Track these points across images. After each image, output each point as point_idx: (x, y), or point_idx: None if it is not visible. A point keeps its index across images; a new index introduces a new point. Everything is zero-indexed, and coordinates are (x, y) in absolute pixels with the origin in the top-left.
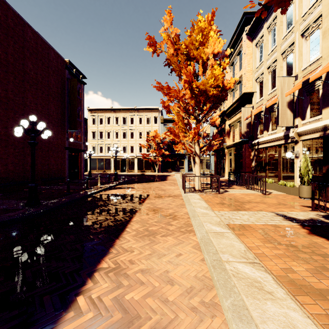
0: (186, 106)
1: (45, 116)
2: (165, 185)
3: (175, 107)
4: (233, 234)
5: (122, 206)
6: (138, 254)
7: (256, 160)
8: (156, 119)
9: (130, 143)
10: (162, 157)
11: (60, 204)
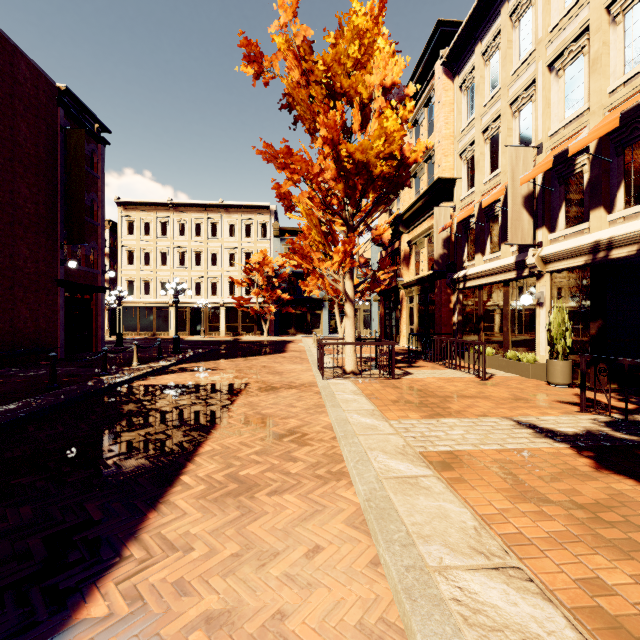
0: (326, 195)
1: (4, 209)
2: (282, 363)
3: (303, 198)
4: (440, 481)
5: (180, 415)
6: (203, 556)
7: (460, 310)
8: (265, 228)
9: (210, 275)
10: (277, 305)
11: (24, 414)
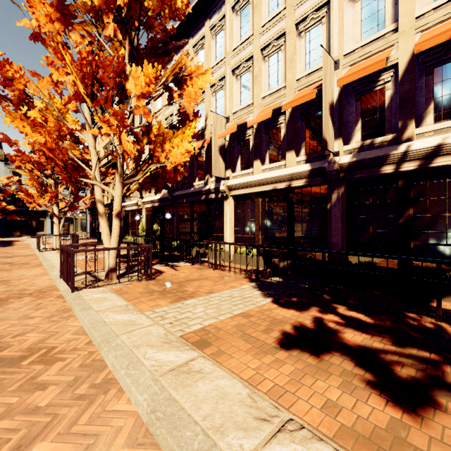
0: (42, 169)
1: None
2: (12, 250)
3: (28, 164)
4: None
5: None
6: None
7: (124, 221)
8: None
9: None
10: (2, 214)
11: None
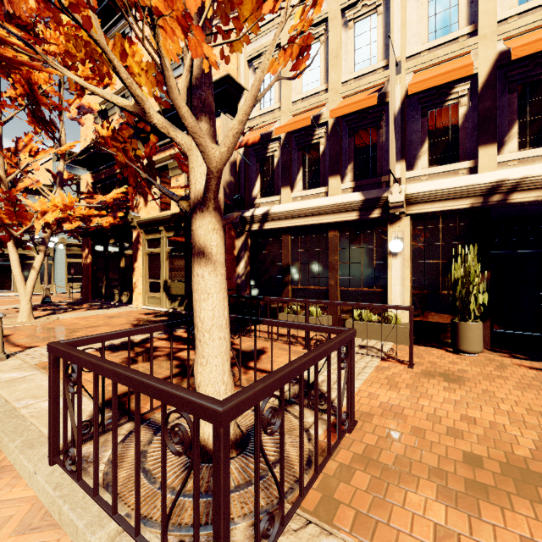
0: None
1: None
2: None
3: None
4: None
5: None
6: None
7: (249, 259)
8: None
9: None
10: None
11: None
